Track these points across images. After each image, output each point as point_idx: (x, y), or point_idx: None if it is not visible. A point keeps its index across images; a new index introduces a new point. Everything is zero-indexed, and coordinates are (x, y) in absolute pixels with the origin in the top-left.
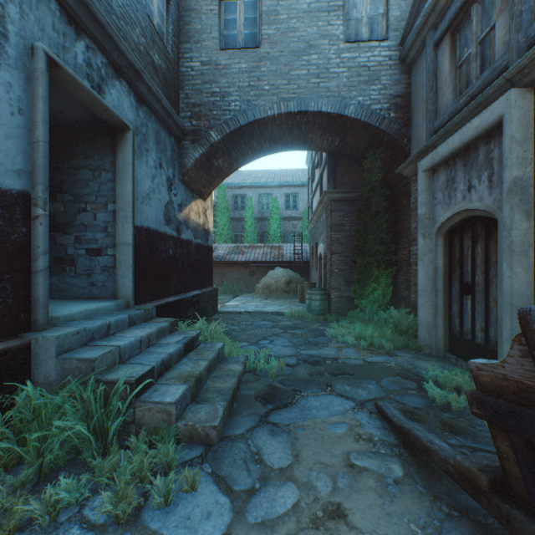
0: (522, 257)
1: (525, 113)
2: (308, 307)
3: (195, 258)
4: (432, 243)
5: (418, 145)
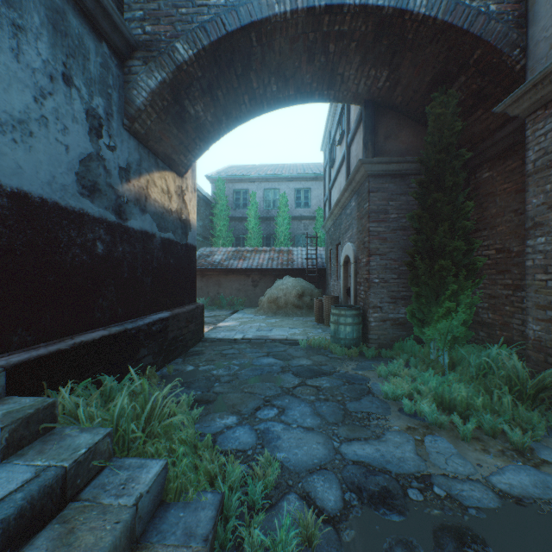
0: None
1: None
2: (333, 334)
3: (160, 262)
4: None
5: None
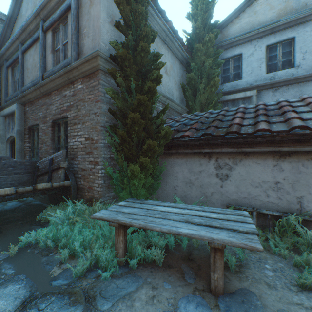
0: (21, 152)
1: (21, 111)
2: None
3: None
4: (6, 146)
5: (4, 103)
